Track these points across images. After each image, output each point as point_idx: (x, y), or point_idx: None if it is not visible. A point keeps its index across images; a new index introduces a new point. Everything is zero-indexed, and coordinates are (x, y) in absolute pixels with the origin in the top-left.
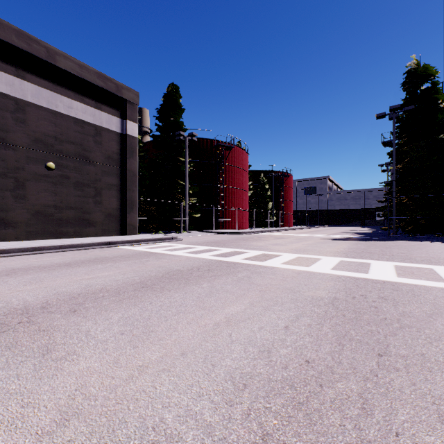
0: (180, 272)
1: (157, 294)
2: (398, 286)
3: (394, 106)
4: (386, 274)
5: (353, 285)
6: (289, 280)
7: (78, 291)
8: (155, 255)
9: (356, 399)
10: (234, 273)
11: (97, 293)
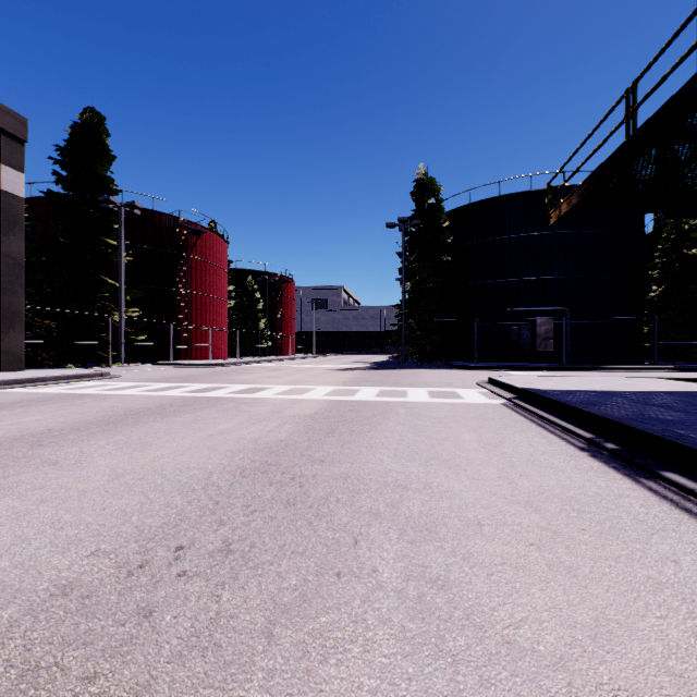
0: (149, 410)
1: (134, 426)
2: (369, 403)
3: (403, 218)
4: (367, 396)
5: (335, 405)
6: (279, 406)
7: (14, 434)
8: (90, 396)
9: (305, 447)
10: (218, 405)
11: (48, 432)
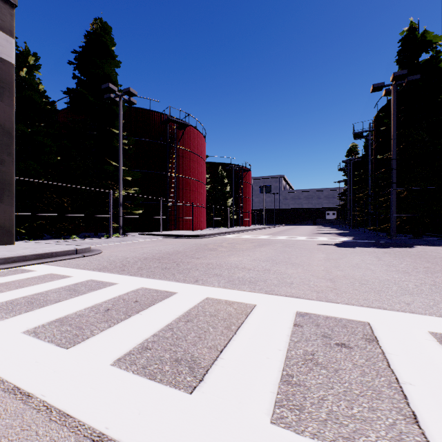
0: None
1: None
2: None
3: (399, 72)
4: None
5: None
6: None
7: None
8: None
9: None
10: None
11: None
